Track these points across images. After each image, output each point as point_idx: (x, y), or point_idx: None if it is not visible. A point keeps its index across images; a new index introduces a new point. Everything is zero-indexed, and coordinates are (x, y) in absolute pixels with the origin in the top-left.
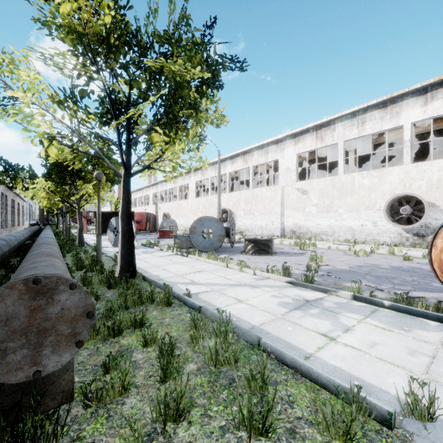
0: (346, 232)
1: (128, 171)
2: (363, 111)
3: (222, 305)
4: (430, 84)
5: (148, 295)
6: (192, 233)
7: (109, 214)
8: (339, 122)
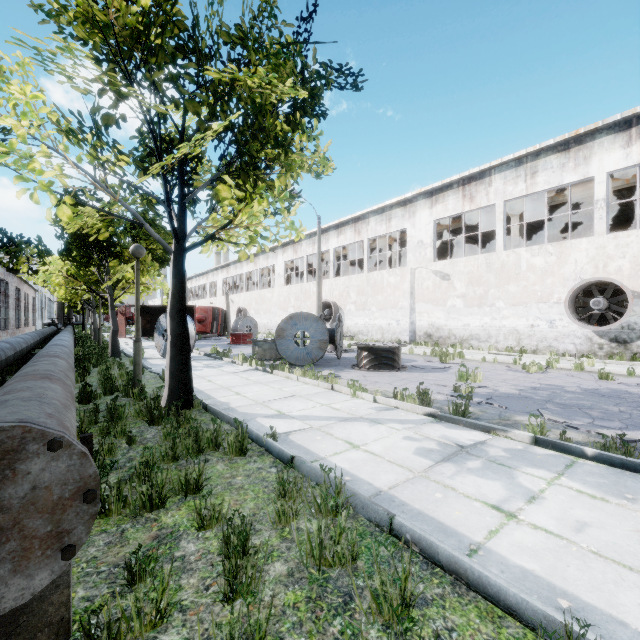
0: (508, 337)
1: (181, 243)
2: (533, 157)
3: (327, 453)
4: (636, 115)
5: (210, 436)
6: (280, 338)
7: (159, 310)
8: (497, 172)
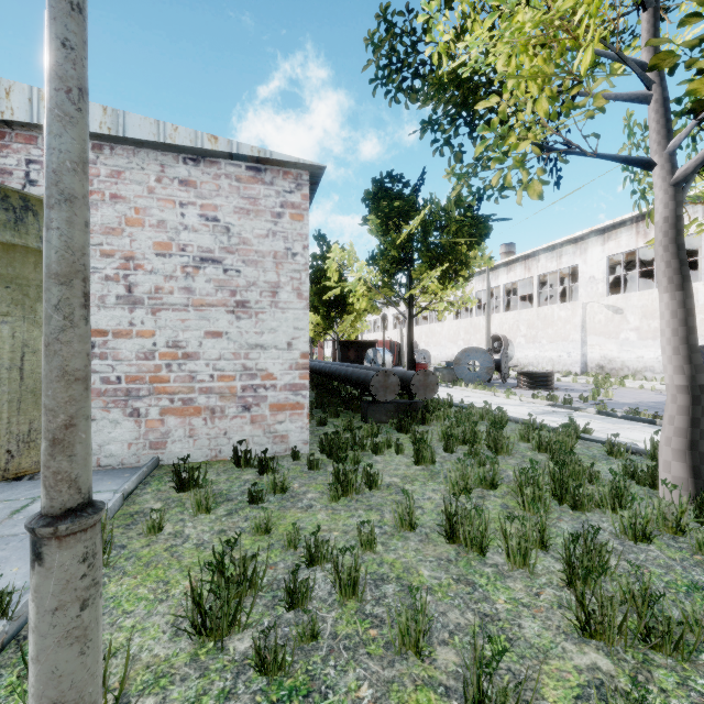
0: None
1: (411, 314)
2: None
3: None
4: None
5: (435, 401)
6: (457, 365)
7: (347, 344)
8: None
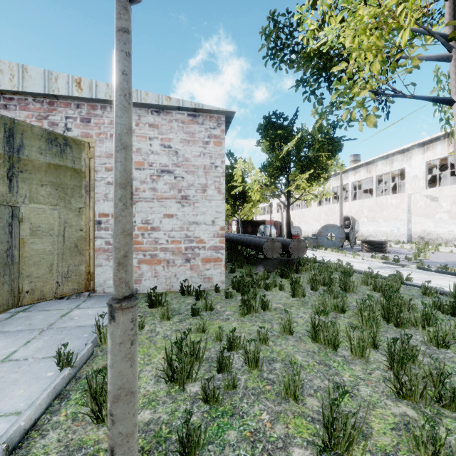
0: None
1: (289, 203)
2: None
3: None
4: None
5: (305, 259)
6: (319, 236)
7: (246, 222)
8: None
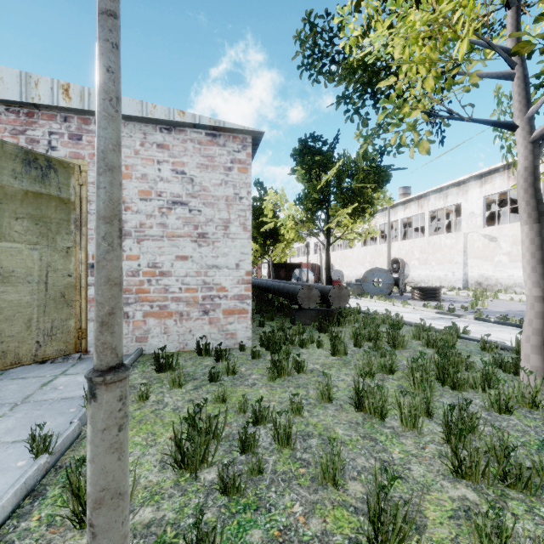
0: None
1: (329, 242)
2: None
3: None
4: None
5: (347, 309)
6: (364, 282)
7: (279, 266)
8: None
